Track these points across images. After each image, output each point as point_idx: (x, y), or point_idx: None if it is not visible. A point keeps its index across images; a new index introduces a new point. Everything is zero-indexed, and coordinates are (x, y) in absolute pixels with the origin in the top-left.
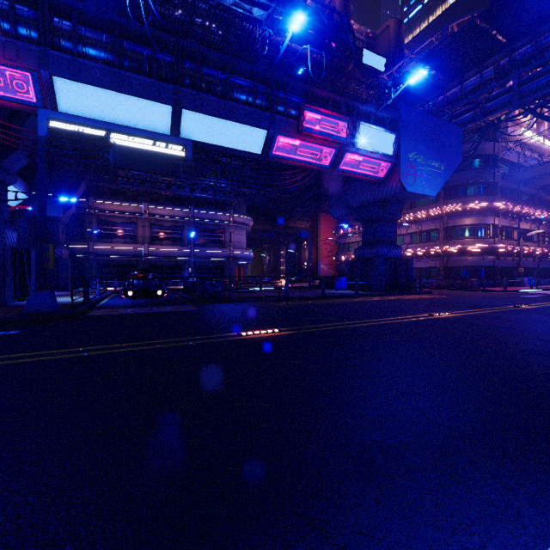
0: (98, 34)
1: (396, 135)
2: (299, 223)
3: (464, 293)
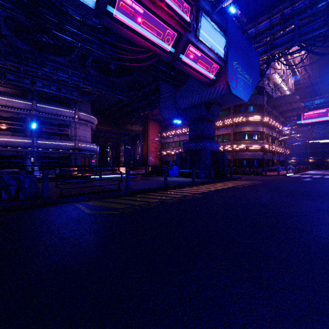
0: None
1: (227, 40)
2: (134, 126)
3: (260, 177)
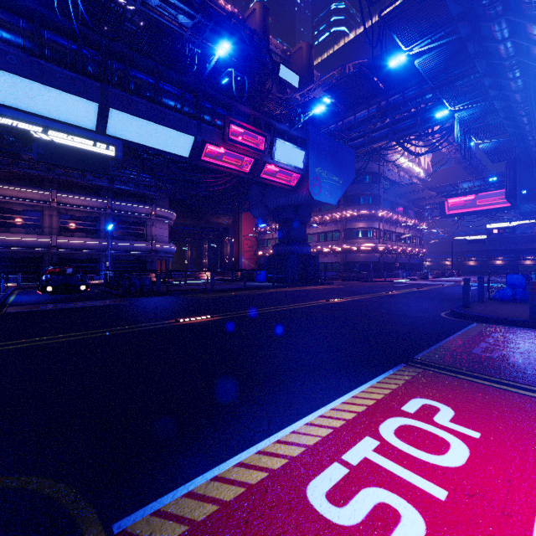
0: (14, 19)
1: (305, 152)
2: (222, 218)
3: (357, 283)
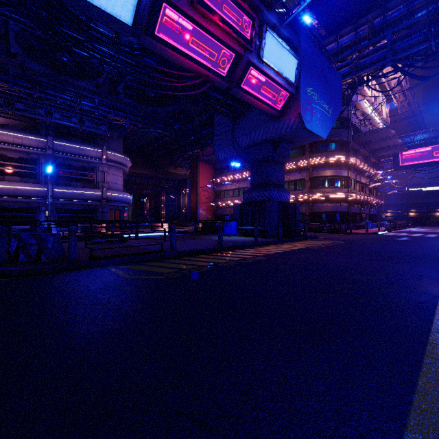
0: None
1: (298, 60)
2: (179, 169)
3: (343, 236)
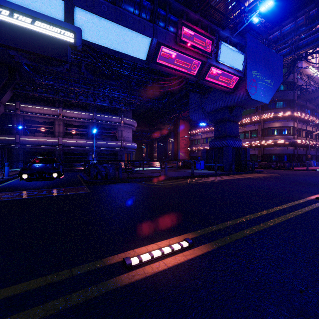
0: None
1: (245, 56)
2: (166, 126)
3: (284, 172)
